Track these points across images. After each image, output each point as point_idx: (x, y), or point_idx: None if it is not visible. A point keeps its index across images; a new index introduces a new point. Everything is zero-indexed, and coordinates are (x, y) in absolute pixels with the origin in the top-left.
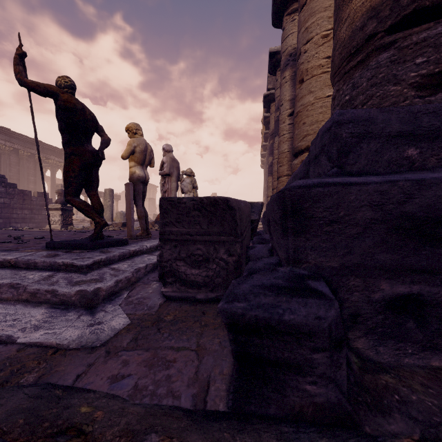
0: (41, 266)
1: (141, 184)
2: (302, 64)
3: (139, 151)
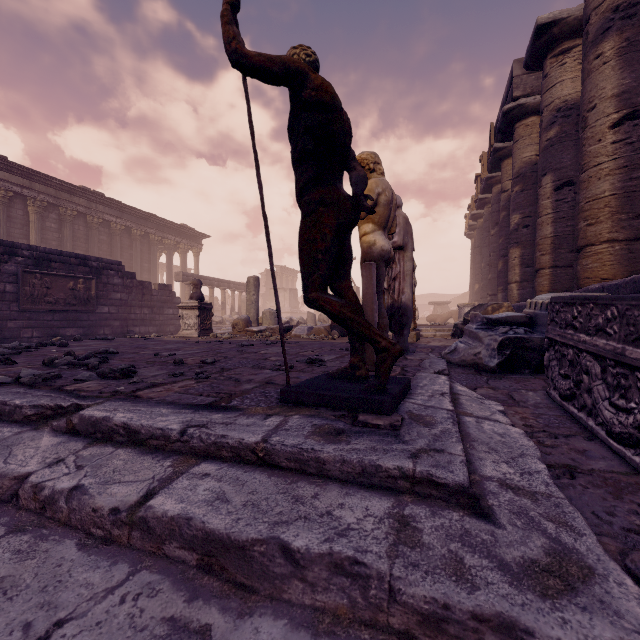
0: (336, 473)
1: (383, 265)
2: None
3: (384, 202)
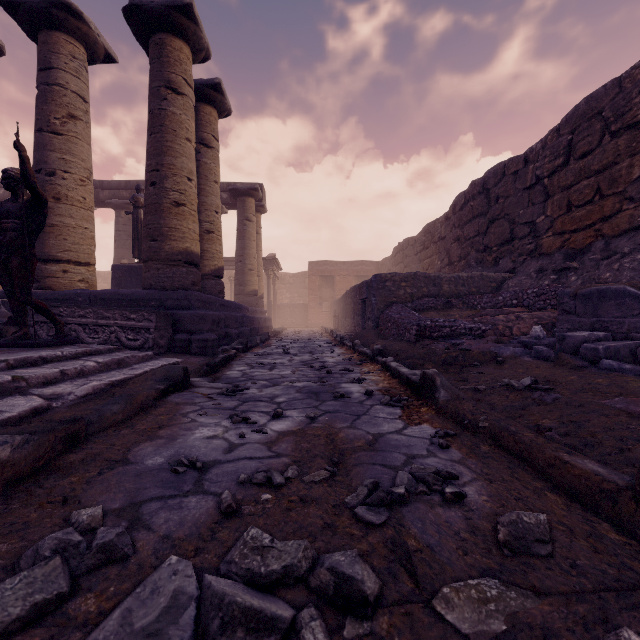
0: (104, 352)
1: None
2: (61, 187)
3: None
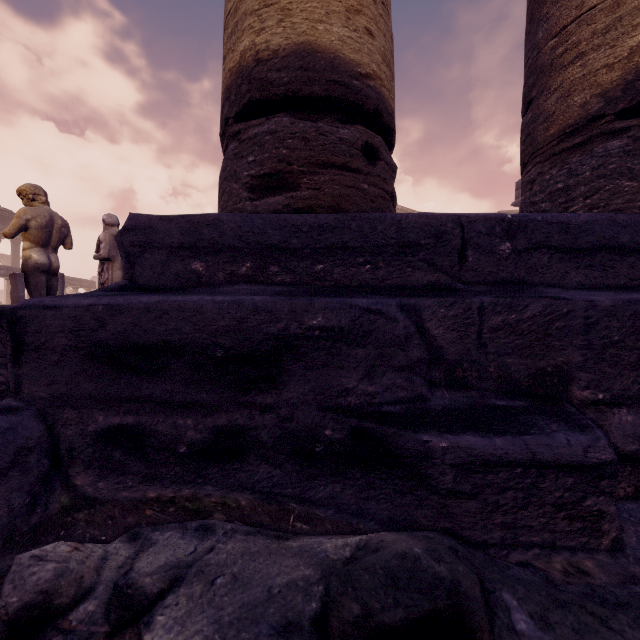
0: None
1: (42, 275)
2: None
3: (37, 227)
